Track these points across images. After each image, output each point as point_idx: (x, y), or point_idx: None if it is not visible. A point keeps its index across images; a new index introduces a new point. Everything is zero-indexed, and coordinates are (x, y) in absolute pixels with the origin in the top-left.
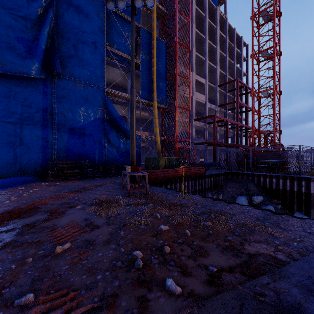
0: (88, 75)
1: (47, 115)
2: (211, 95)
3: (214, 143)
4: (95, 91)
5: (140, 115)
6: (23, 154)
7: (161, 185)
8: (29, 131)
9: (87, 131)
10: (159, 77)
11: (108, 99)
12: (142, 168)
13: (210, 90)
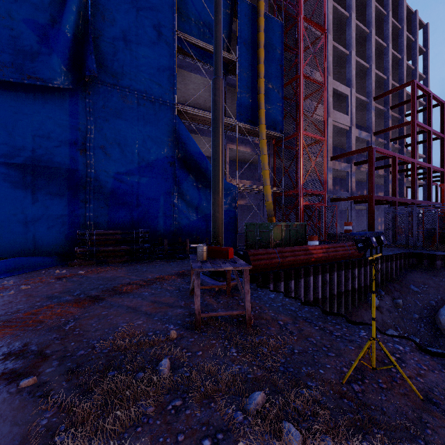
0: (146, 83)
1: (78, 151)
2: (359, 118)
3: (371, 198)
4: (158, 110)
5: (236, 149)
6: (38, 218)
7: (276, 280)
8: (48, 179)
9: (144, 179)
10: (269, 84)
11: (180, 123)
12: (239, 241)
13: (357, 107)
